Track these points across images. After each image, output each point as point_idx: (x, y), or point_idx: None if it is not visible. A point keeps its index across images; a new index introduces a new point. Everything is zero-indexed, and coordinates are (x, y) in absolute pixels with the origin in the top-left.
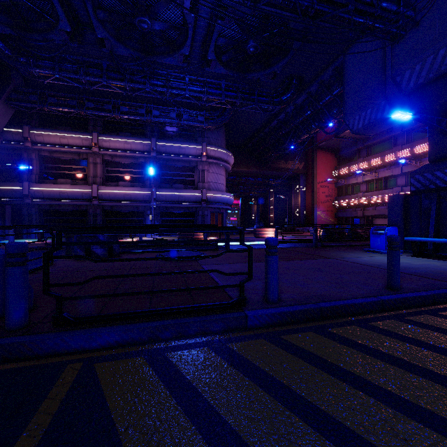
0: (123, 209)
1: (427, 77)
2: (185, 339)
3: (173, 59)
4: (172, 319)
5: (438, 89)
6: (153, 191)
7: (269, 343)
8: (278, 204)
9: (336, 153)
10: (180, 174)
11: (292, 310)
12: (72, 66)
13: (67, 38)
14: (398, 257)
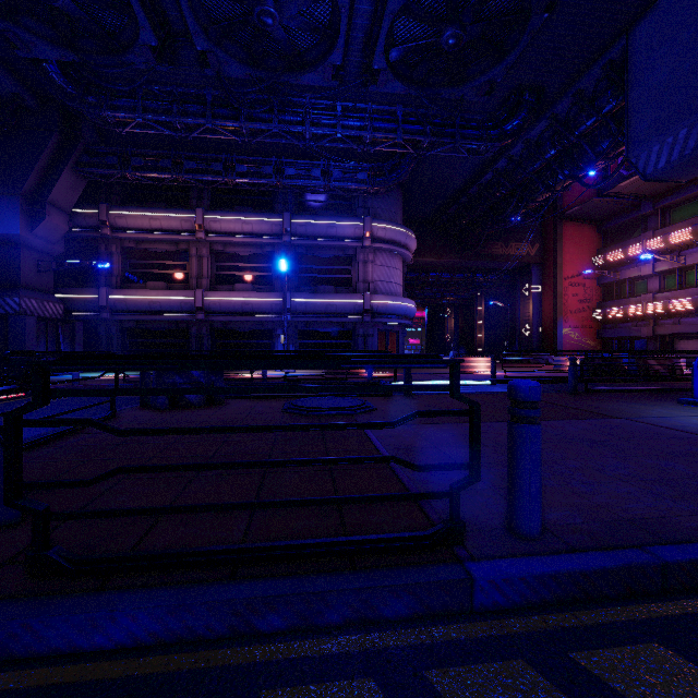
0: (241, 327)
1: None
2: (317, 638)
3: (316, 76)
4: (287, 577)
5: None
6: (286, 298)
7: (546, 681)
8: (491, 317)
9: (599, 225)
10: (329, 270)
11: (588, 568)
12: (162, 102)
13: (152, 58)
14: None
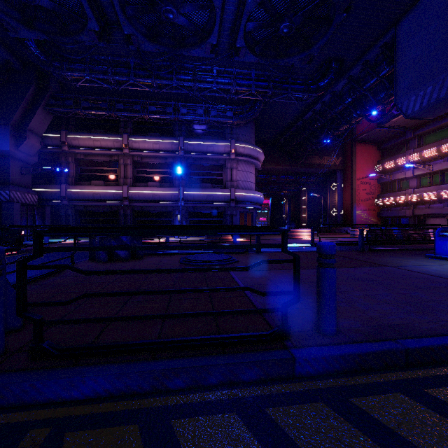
0: (152, 210)
1: None
2: (203, 392)
3: (200, 51)
4: (185, 358)
5: None
6: (181, 191)
7: (335, 413)
8: (311, 204)
9: (379, 145)
10: (208, 173)
11: (362, 352)
12: (102, 66)
13: (96, 38)
14: None
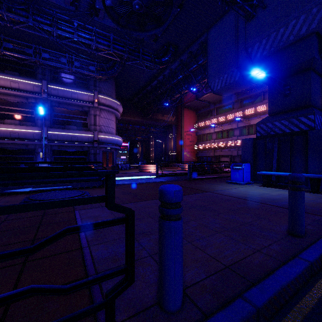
0: (10, 147)
1: (269, 50)
2: None
3: None
4: None
5: (276, 60)
6: (44, 130)
7: None
8: (157, 147)
9: (196, 111)
10: (73, 117)
11: None
12: None
13: None
14: (303, 198)
